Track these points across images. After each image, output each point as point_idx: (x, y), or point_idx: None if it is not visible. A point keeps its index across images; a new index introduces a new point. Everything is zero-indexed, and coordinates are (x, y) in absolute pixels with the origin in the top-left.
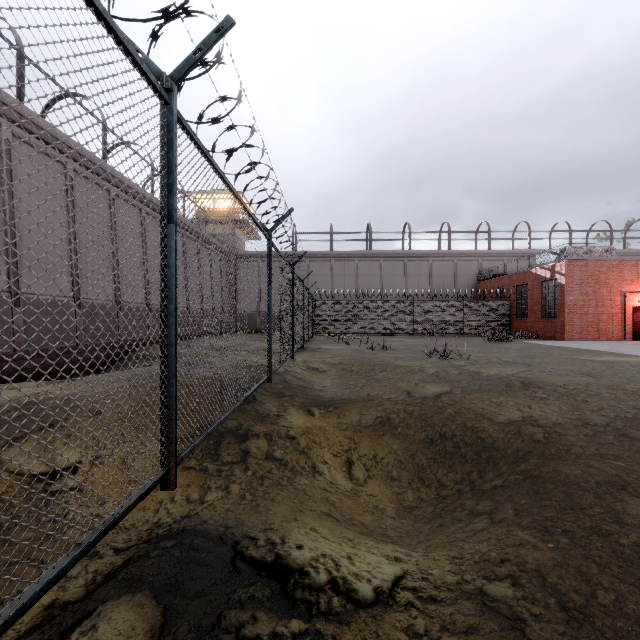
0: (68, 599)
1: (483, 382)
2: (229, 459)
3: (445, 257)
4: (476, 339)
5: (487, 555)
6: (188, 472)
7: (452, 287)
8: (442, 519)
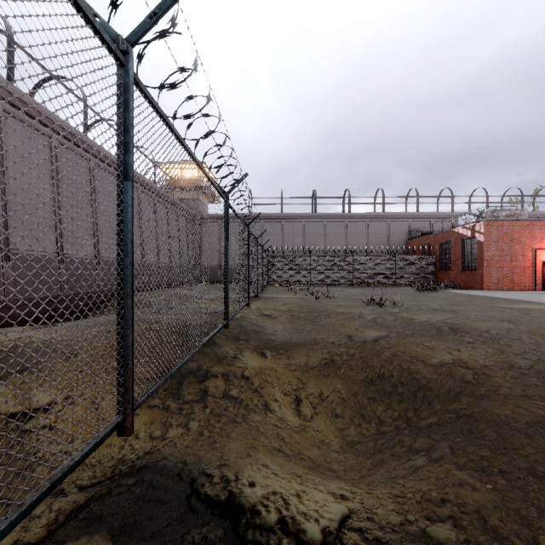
0: (29, 540)
1: (416, 327)
2: (189, 398)
3: (380, 218)
4: (407, 289)
5: (428, 495)
6: (152, 410)
7: (386, 244)
8: (383, 455)
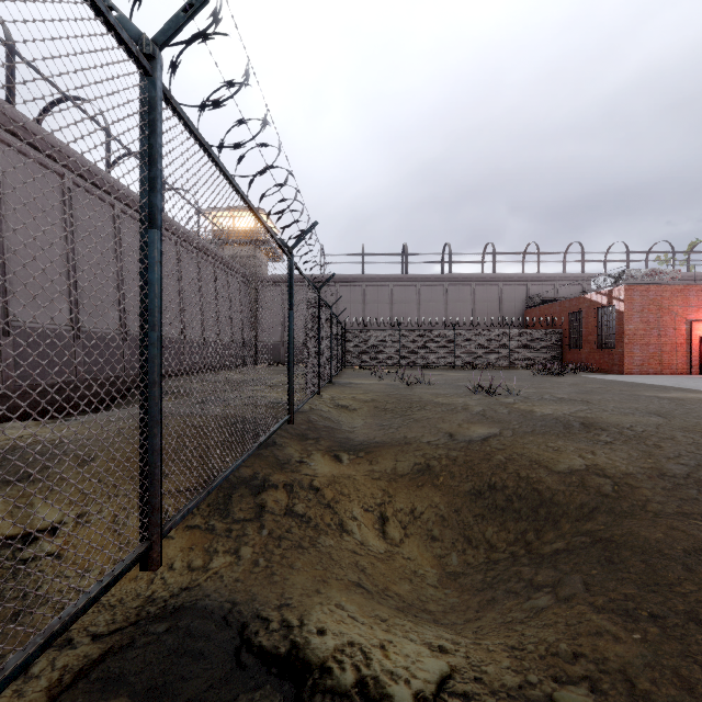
0: None
1: (537, 423)
2: (241, 515)
3: (489, 281)
4: (524, 372)
5: (555, 647)
6: (191, 532)
7: (497, 315)
8: (494, 591)
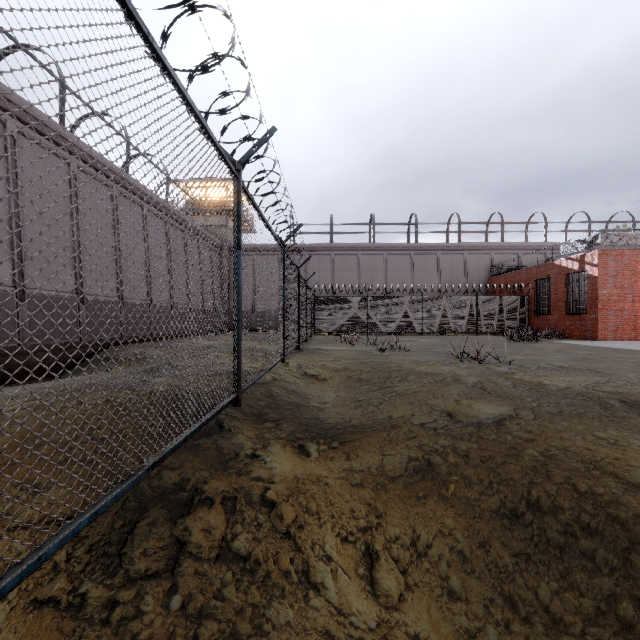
0: None
1: (559, 400)
2: (141, 568)
3: (454, 250)
4: (496, 338)
5: None
6: (36, 617)
7: (462, 283)
8: None
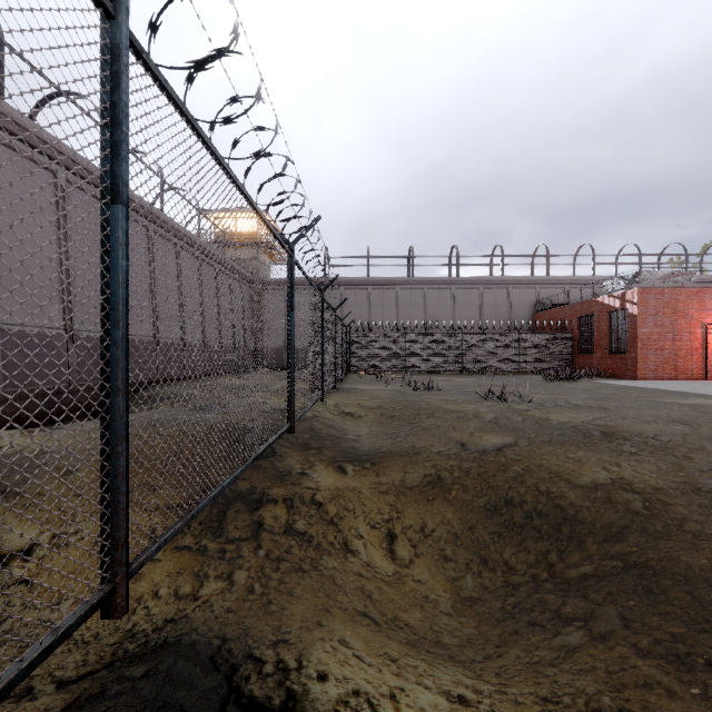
0: None
1: (554, 431)
2: (236, 534)
3: (498, 284)
4: (535, 378)
5: (597, 701)
6: (180, 554)
7: (506, 318)
8: (516, 622)
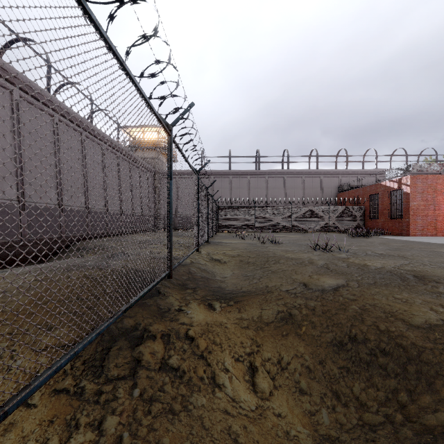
0: None
1: (375, 275)
2: (115, 373)
3: (314, 174)
4: (341, 235)
5: None
6: (57, 399)
7: (319, 197)
8: None
